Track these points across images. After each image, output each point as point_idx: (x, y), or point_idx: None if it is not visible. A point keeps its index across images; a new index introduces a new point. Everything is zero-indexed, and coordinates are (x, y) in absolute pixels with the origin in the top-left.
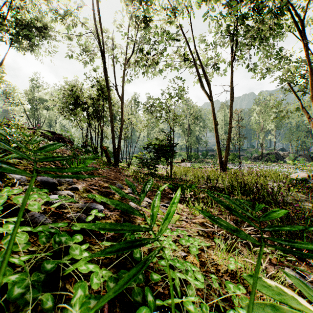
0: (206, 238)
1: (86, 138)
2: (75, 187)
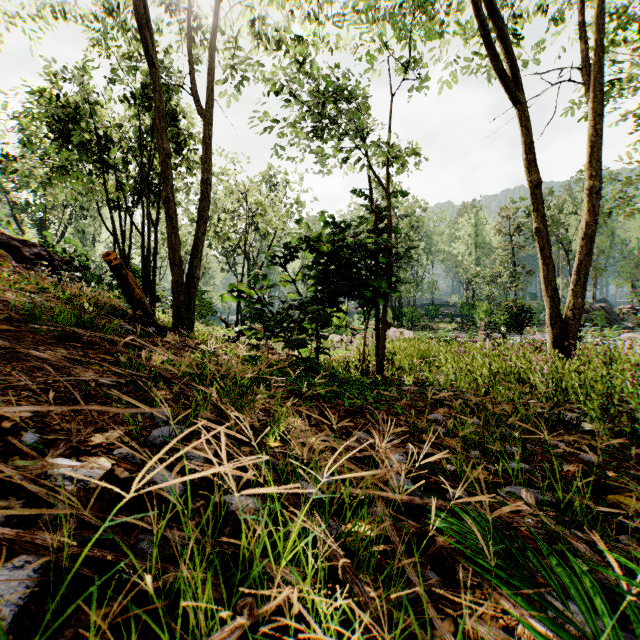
0: None
1: None
2: None
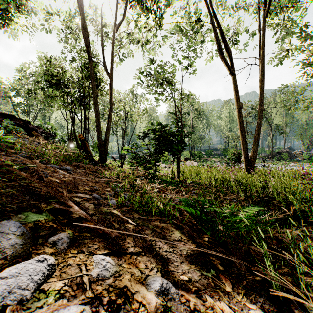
0: None
1: (71, 131)
2: None
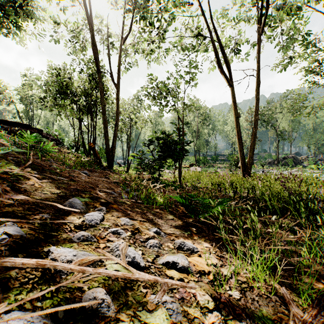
0: None
1: (78, 137)
2: None
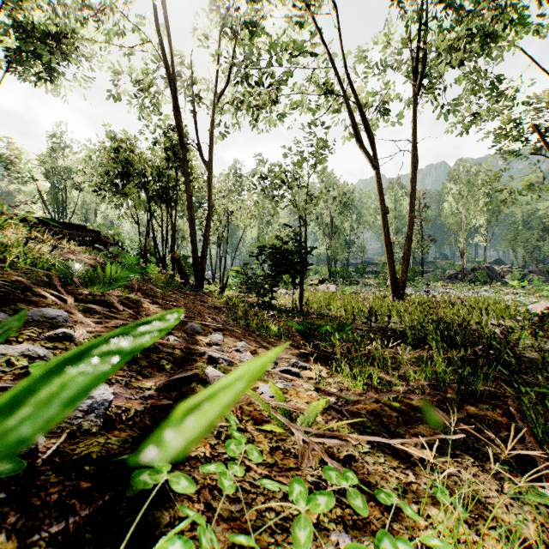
0: (390, 459)
1: (145, 240)
2: (63, 334)
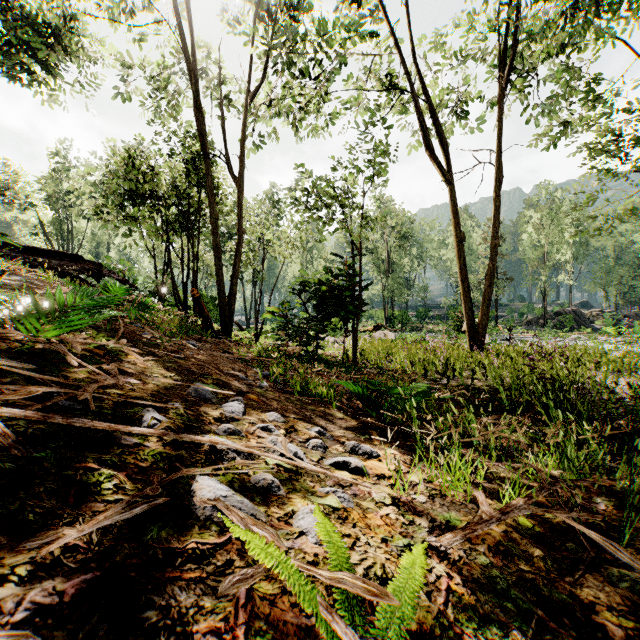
0: None
1: (163, 276)
2: None
